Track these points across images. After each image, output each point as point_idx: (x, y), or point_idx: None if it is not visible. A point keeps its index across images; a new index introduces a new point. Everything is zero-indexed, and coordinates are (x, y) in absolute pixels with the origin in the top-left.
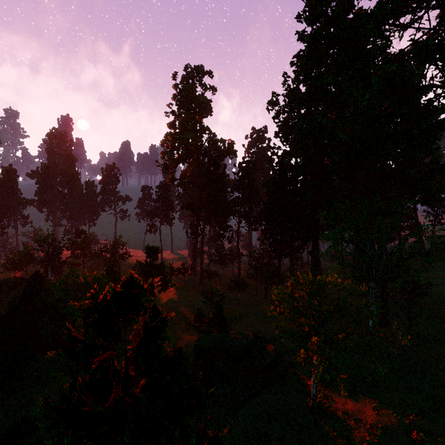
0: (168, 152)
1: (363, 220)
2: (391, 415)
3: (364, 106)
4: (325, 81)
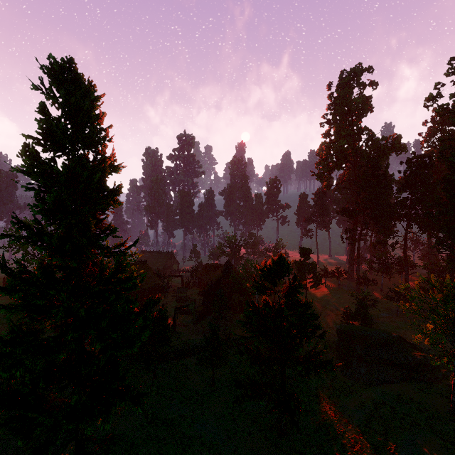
0: (322, 162)
1: None
2: None
3: None
4: None
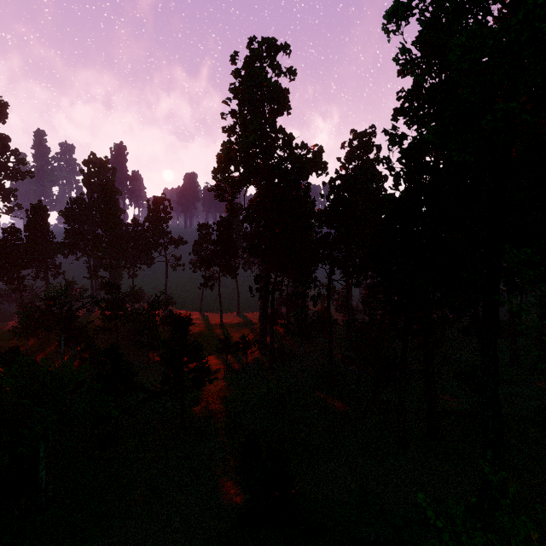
0: (220, 167)
1: None
2: None
3: None
4: None
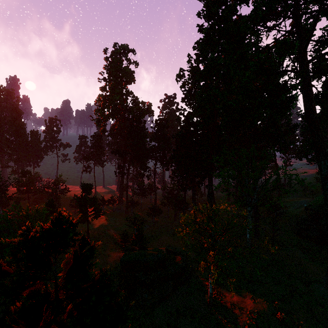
0: (100, 109)
1: (243, 163)
2: (263, 302)
3: (245, 82)
4: (218, 62)
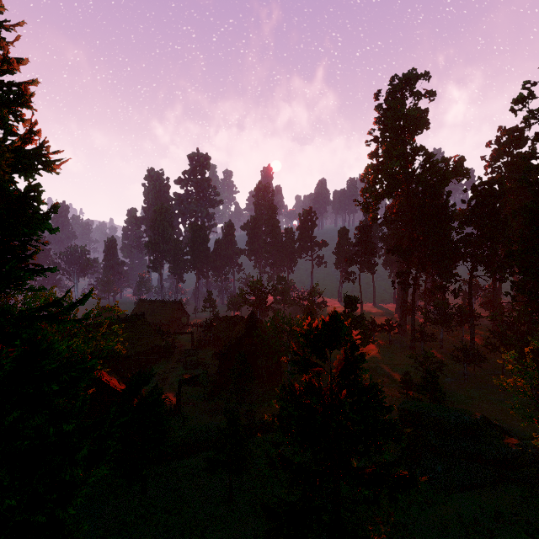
0: (369, 188)
1: None
2: None
3: None
4: None
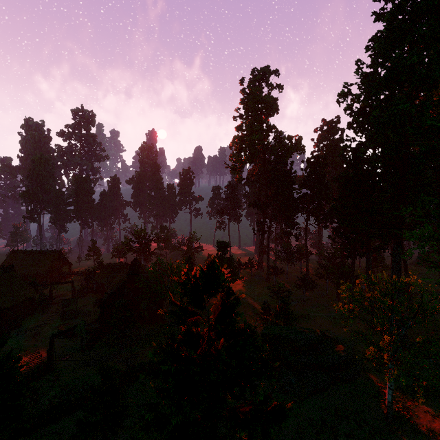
0: (236, 154)
1: None
2: None
3: None
4: (408, 62)
